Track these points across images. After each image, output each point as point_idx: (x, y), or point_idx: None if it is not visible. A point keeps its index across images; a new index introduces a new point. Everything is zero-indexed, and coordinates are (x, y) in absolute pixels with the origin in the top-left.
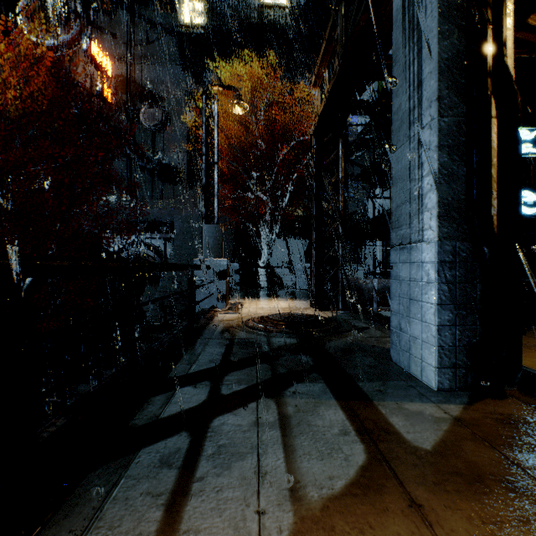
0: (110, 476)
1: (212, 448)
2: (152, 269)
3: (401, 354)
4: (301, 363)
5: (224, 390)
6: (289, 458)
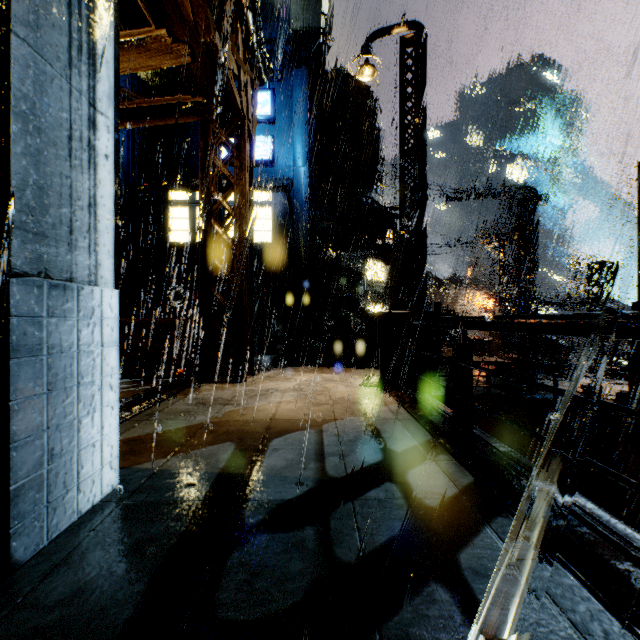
0: (418, 435)
1: (371, 443)
2: (613, 330)
3: (58, 508)
4: (259, 559)
5: (393, 487)
6: (321, 439)
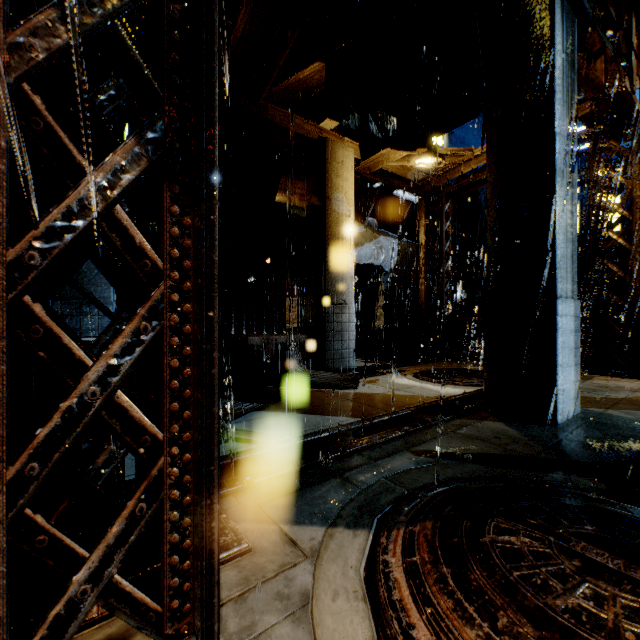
0: None
1: None
2: None
3: (565, 407)
4: None
5: None
6: None
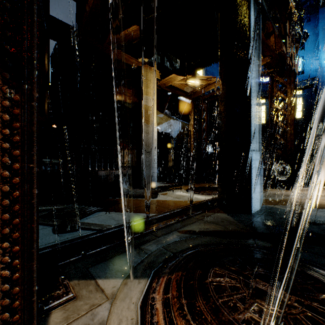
0: None
1: None
2: None
3: (255, 205)
4: (324, 228)
5: None
6: None
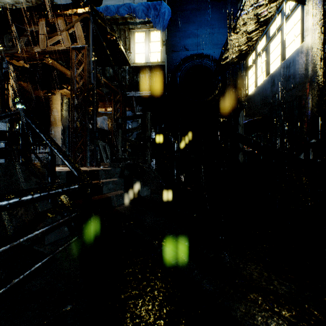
0: None
1: None
2: None
3: None
4: None
5: None
6: None
